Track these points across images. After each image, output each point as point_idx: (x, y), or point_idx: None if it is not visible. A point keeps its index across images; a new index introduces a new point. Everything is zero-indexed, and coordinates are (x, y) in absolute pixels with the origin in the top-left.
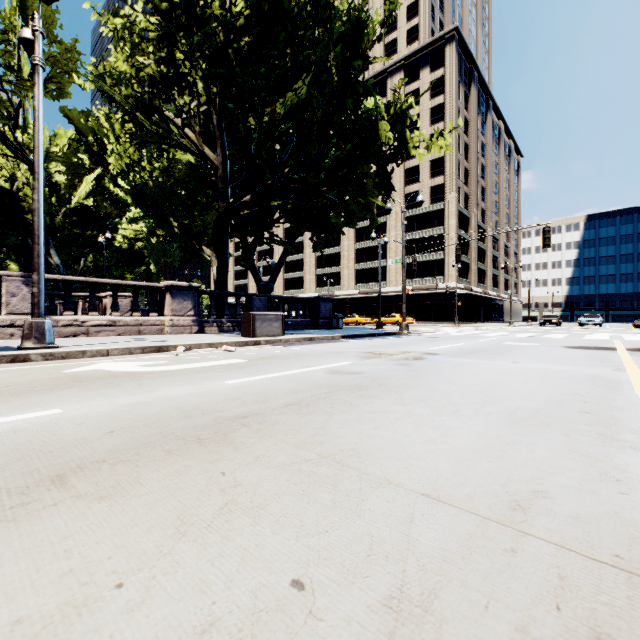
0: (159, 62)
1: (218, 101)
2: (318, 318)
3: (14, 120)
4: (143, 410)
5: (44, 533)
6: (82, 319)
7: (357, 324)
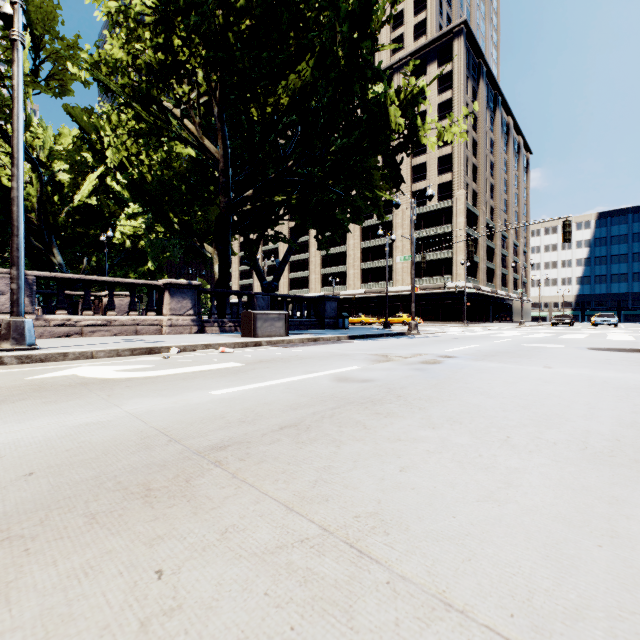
0: (156, 48)
1: (219, 90)
2: (323, 318)
3: None
4: (93, 435)
5: None
6: (76, 318)
7: (363, 324)
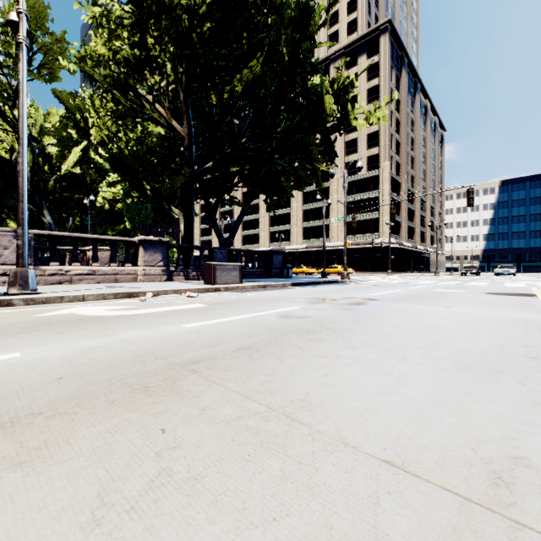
0: (133, 46)
1: (184, 80)
2: (271, 268)
3: (13, 100)
4: (99, 354)
5: None
6: (66, 269)
7: (304, 274)
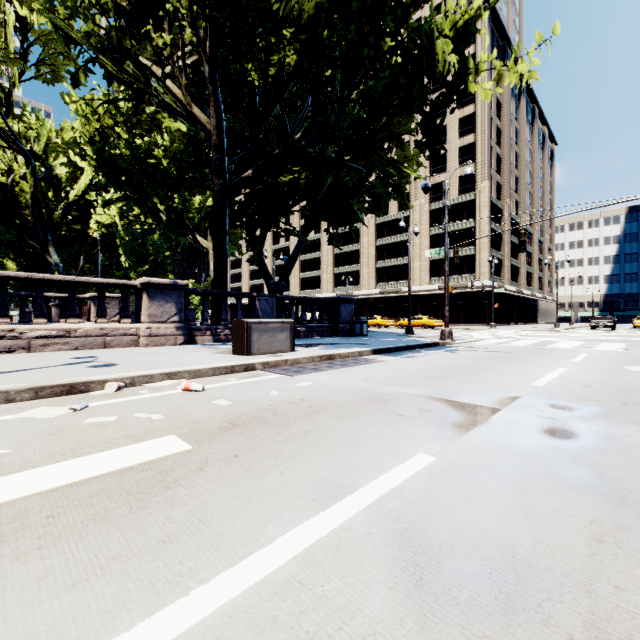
0: None
1: (209, 43)
2: (338, 322)
3: (6, 106)
4: None
5: None
6: (21, 328)
7: (379, 326)
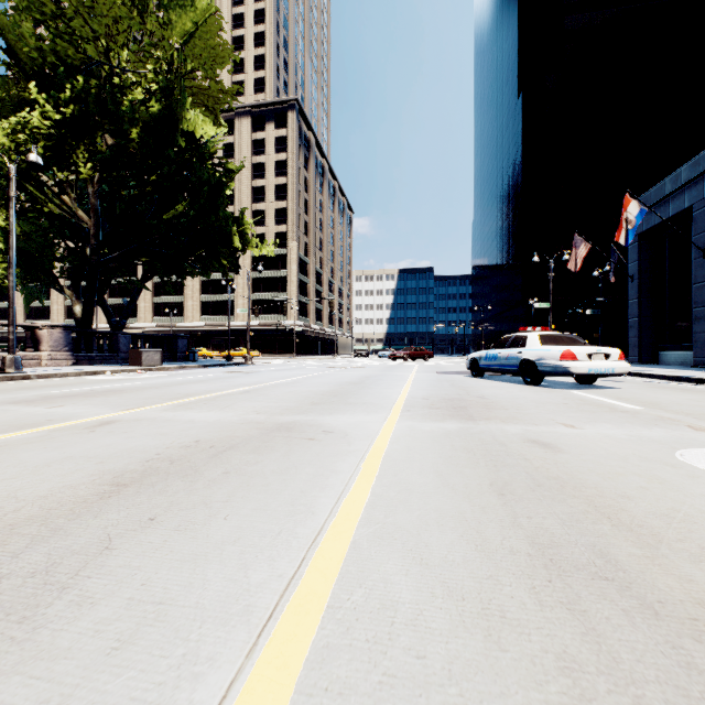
0: (49, 148)
1: (97, 178)
2: (176, 352)
3: None
4: (168, 382)
5: (193, 385)
6: None
7: (205, 357)
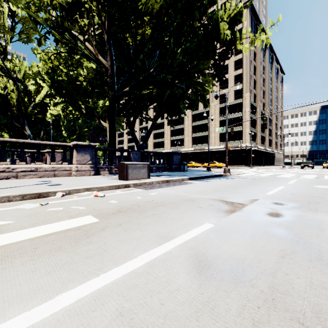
0: None
1: (107, 24)
2: (172, 164)
3: (3, 54)
4: None
5: None
6: (13, 167)
7: (193, 167)
